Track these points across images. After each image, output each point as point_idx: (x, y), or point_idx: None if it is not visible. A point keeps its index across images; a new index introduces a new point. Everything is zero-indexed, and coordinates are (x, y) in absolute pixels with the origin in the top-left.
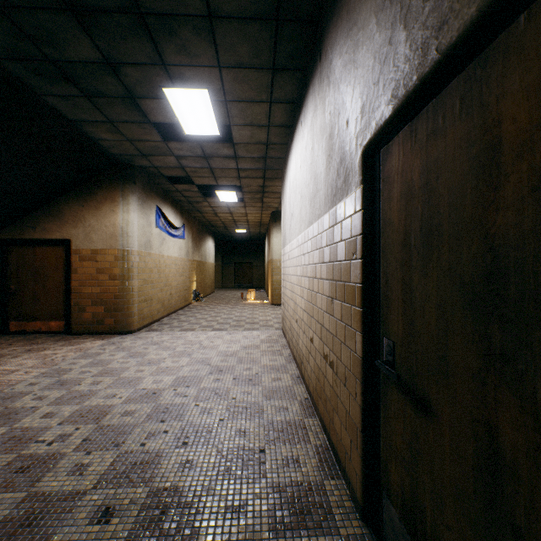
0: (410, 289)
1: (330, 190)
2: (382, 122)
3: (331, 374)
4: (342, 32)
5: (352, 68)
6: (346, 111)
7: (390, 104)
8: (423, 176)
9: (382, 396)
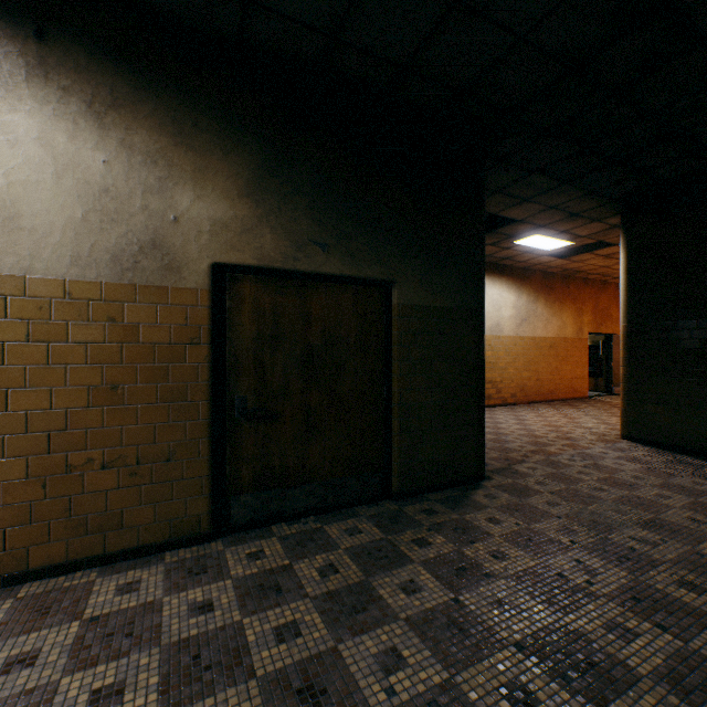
0: (263, 363)
1: (108, 256)
2: (248, 264)
3: (116, 475)
4: (162, 122)
5: (190, 181)
6: (173, 206)
7: (257, 260)
8: (274, 309)
9: (230, 436)
